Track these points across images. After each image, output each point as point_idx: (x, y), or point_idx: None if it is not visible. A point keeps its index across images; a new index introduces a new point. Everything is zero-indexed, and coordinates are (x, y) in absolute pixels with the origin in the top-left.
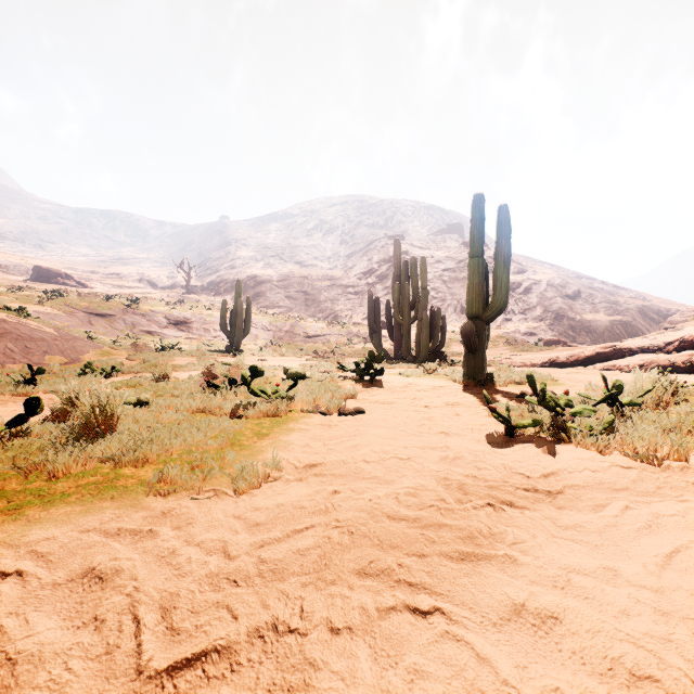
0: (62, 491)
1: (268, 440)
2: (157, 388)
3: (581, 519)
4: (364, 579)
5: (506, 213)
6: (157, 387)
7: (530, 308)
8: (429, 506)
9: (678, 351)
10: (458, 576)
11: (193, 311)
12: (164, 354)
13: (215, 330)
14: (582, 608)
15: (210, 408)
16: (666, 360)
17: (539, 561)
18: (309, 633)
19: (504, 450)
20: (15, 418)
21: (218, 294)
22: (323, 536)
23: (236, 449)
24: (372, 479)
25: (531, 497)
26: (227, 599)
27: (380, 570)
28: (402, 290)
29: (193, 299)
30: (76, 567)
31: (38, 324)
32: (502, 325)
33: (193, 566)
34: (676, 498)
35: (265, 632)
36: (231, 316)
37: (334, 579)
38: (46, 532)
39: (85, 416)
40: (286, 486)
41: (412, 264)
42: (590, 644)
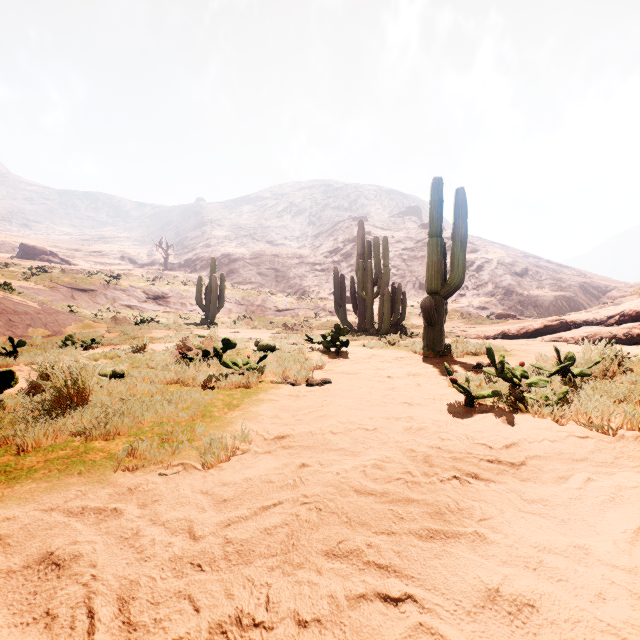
0: (29, 466)
1: (238, 411)
2: (134, 360)
3: (546, 493)
4: (333, 561)
5: (463, 195)
6: (134, 359)
7: (482, 284)
8: (396, 480)
9: (619, 324)
10: (428, 557)
11: (171, 287)
12: (142, 326)
13: (191, 304)
14: (559, 595)
15: (184, 379)
16: (608, 332)
17: (509, 539)
18: (275, 627)
19: (466, 420)
20: None
21: (194, 271)
22: (291, 513)
23: (207, 420)
24: (339, 451)
25: (495, 468)
26: (189, 587)
27: (348, 551)
28: (366, 267)
29: (171, 276)
30: (33, 552)
31: (22, 299)
32: (457, 300)
33: (156, 549)
34: (634, 468)
35: (228, 627)
36: (206, 291)
37: (302, 562)
38: (7, 512)
39: (57, 390)
40: (255, 459)
41: (375, 243)
42: (570, 636)
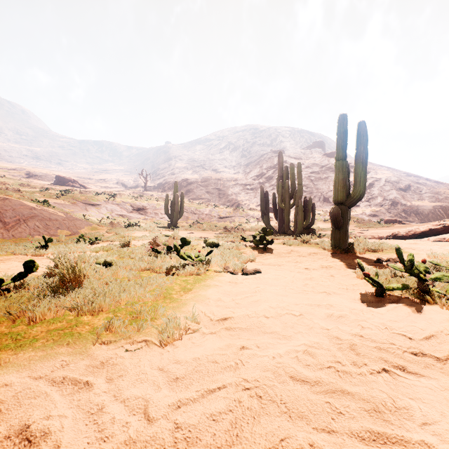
0: (35, 335)
1: (191, 294)
2: (120, 252)
3: None
4: None
5: (364, 127)
6: (120, 252)
7: (373, 197)
8: (327, 368)
9: None
10: None
11: (148, 202)
12: (129, 229)
13: (161, 213)
14: None
15: (152, 267)
16: None
17: None
18: None
19: (380, 310)
20: (18, 274)
21: (164, 191)
22: (234, 399)
23: (167, 301)
24: (272, 334)
25: (421, 361)
26: None
27: None
28: (284, 185)
29: (148, 194)
30: (15, 422)
31: (54, 210)
32: (353, 210)
33: (115, 429)
34: None
35: None
36: (171, 204)
37: None
38: (6, 378)
39: (60, 275)
40: (203, 338)
41: (291, 168)
42: None
